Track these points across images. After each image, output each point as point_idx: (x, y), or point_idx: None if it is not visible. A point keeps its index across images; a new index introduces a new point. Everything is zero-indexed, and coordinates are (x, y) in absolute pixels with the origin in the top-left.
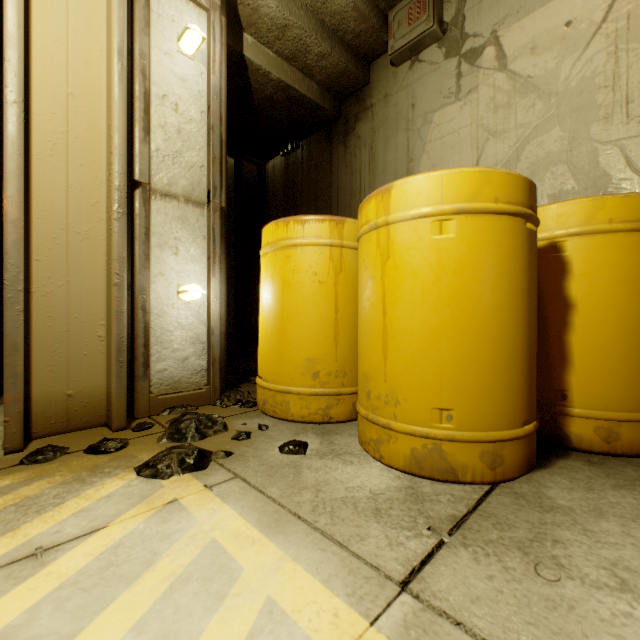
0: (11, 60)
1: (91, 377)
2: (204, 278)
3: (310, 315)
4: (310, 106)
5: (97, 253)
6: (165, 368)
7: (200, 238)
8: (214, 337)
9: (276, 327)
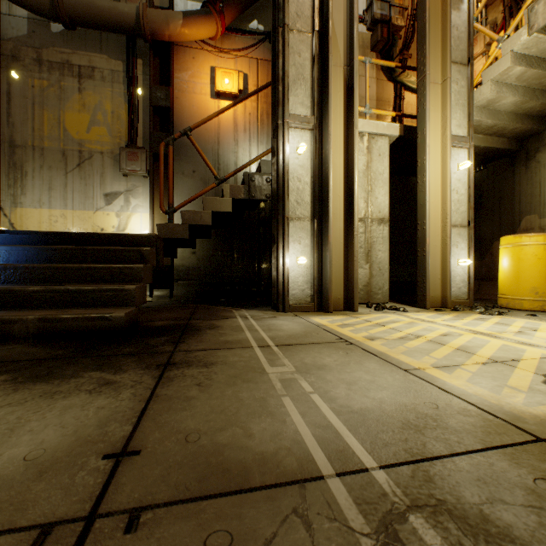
0: (428, 201)
1: (436, 291)
2: (466, 256)
3: (533, 271)
4: (500, 151)
5: (438, 251)
6: (453, 291)
7: (464, 240)
8: (471, 280)
9: (514, 275)
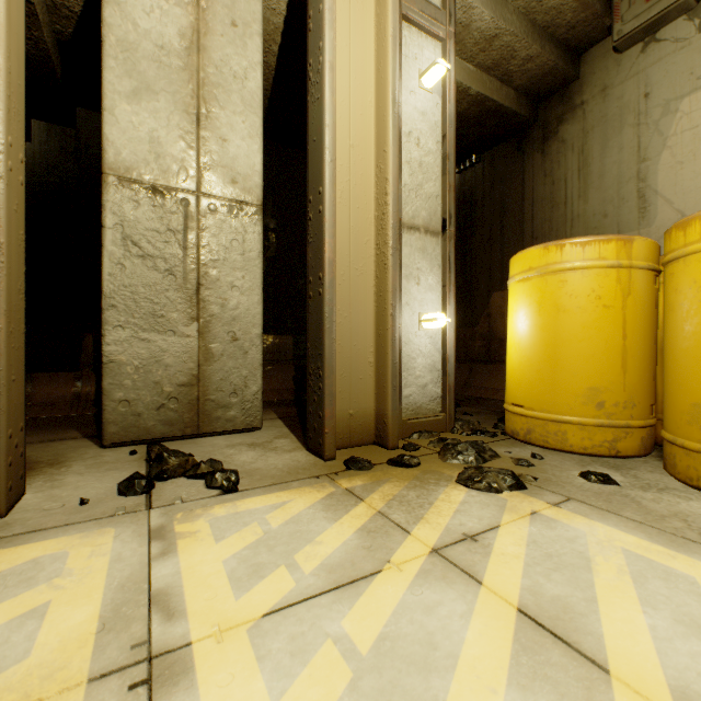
0: (329, 125)
1: (364, 399)
2: (438, 306)
3: (592, 342)
4: (504, 115)
5: (368, 286)
6: (410, 394)
7: (435, 267)
8: (449, 365)
9: (546, 354)
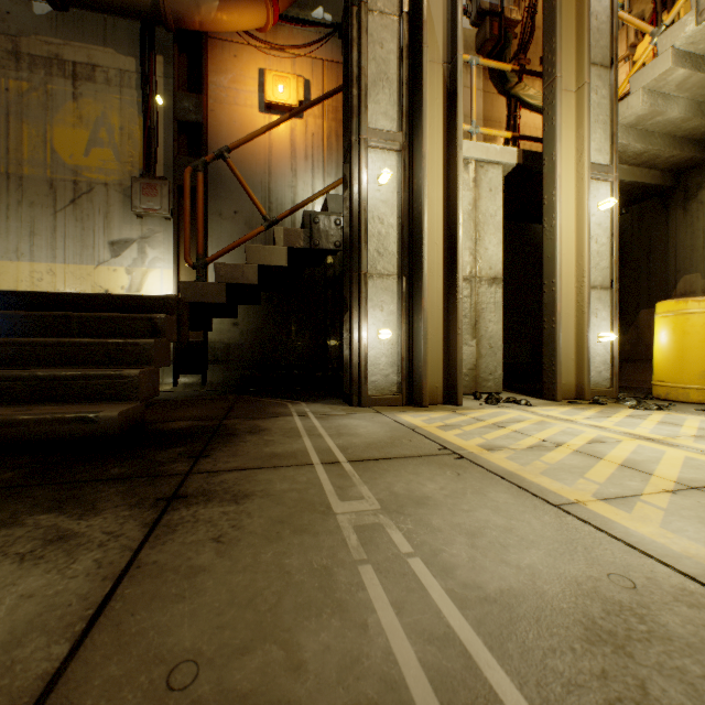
0: (558, 252)
1: (569, 377)
2: (608, 328)
3: (703, 349)
4: (650, 187)
5: (571, 321)
6: (591, 376)
7: (606, 307)
8: (615, 361)
9: (677, 355)
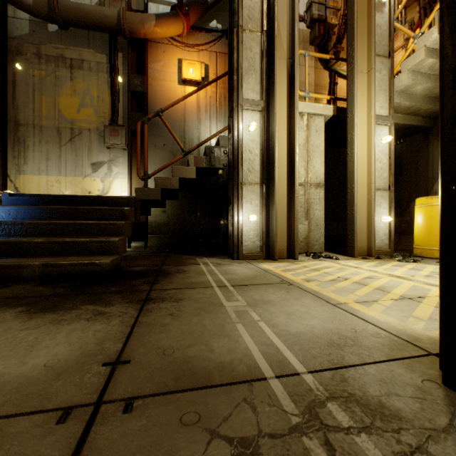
0: (356, 169)
1: (363, 243)
2: (387, 214)
3: None
4: (417, 127)
5: (364, 210)
6: (377, 242)
7: (386, 201)
8: (391, 233)
9: (427, 230)
